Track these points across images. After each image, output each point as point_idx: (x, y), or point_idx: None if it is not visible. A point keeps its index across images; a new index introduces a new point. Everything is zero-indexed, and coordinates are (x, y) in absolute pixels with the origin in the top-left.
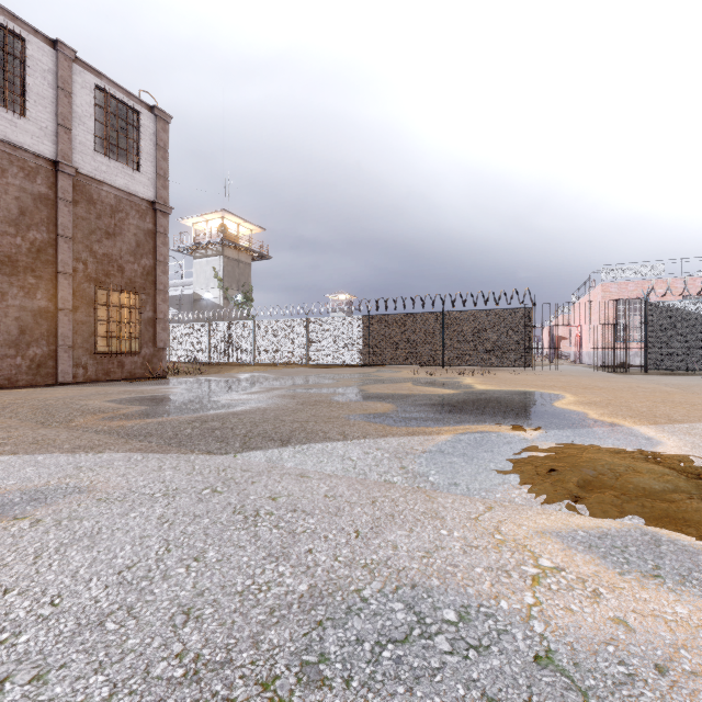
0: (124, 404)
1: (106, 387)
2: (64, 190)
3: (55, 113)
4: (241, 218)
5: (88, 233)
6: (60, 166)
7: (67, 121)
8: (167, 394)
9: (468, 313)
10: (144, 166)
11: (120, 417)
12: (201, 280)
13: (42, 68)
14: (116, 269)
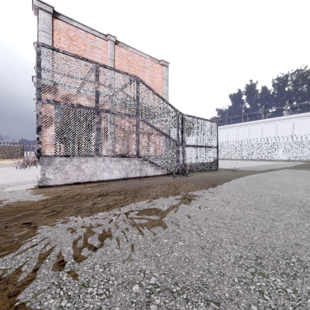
0: None
1: None
2: None
3: None
4: None
5: None
6: None
7: None
8: None
9: (6, 146)
10: None
11: None
12: None
13: None
14: None
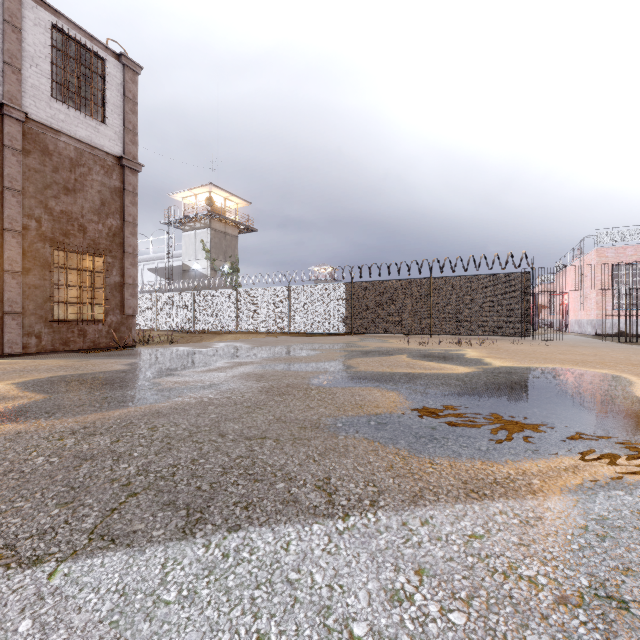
0: (23, 389)
1: (47, 360)
2: (11, 137)
3: (1, 50)
4: (228, 192)
5: (42, 187)
6: (6, 109)
7: (15, 59)
8: (103, 371)
9: (458, 278)
10: (110, 118)
11: None
12: (190, 251)
13: None
14: (77, 228)
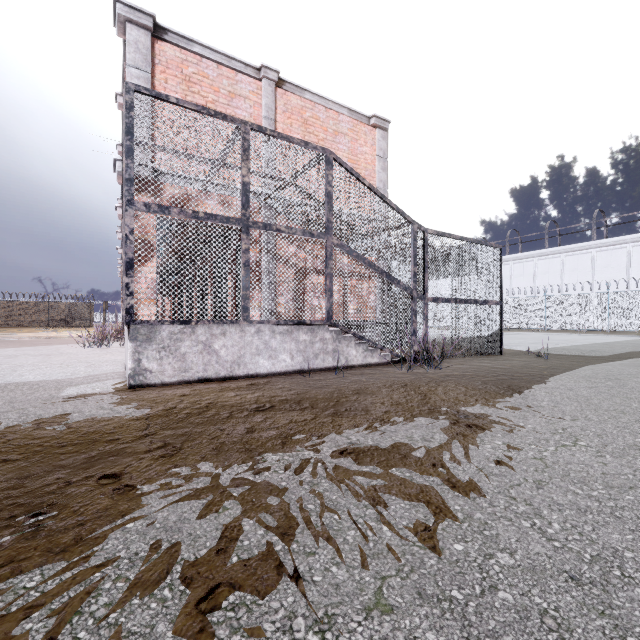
0: None
1: None
2: None
3: None
4: None
5: None
6: None
7: None
8: None
9: (64, 303)
10: None
11: None
12: None
13: None
14: None
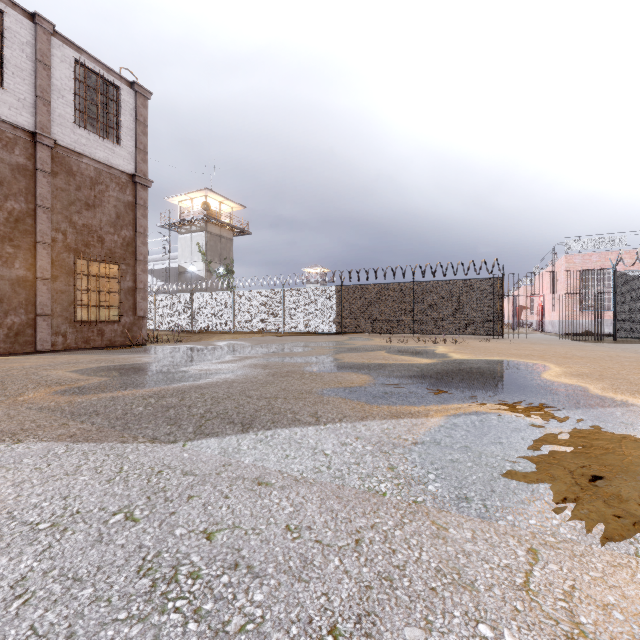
0: (87, 374)
1: (81, 356)
2: (42, 161)
3: (34, 85)
4: (223, 197)
5: (67, 204)
6: (39, 137)
7: (46, 93)
8: (137, 363)
9: (438, 283)
10: (124, 140)
11: (73, 390)
12: (186, 254)
13: (20, 40)
14: (96, 239)
